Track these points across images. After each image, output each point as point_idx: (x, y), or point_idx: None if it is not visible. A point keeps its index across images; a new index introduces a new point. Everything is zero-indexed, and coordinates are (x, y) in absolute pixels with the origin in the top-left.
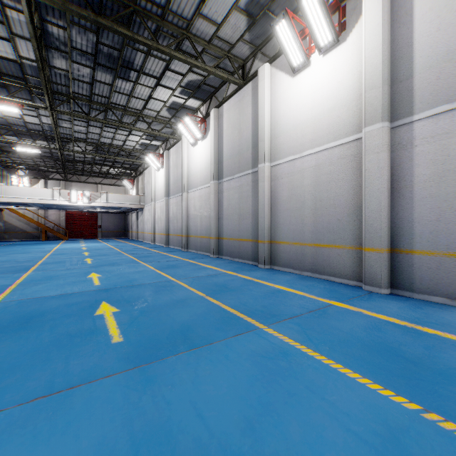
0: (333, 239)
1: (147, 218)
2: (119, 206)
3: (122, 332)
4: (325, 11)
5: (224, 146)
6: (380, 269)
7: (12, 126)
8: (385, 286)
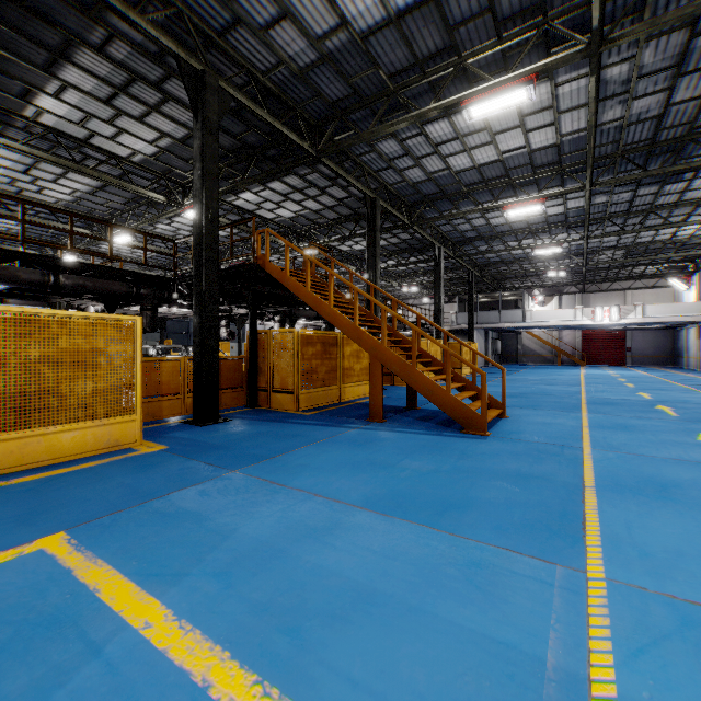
0: None
1: None
2: (662, 320)
3: (676, 414)
4: None
5: None
6: None
7: (541, 255)
8: None
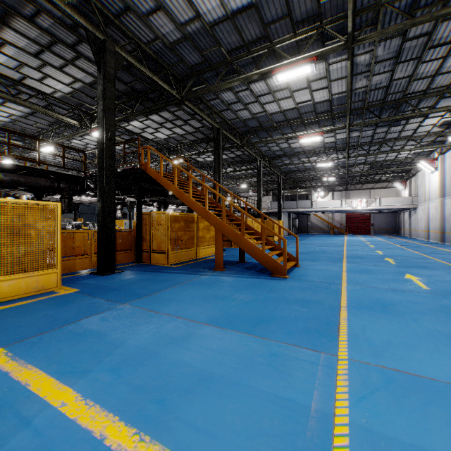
0: None
1: (419, 217)
2: (390, 207)
3: (396, 263)
4: None
5: None
6: None
7: (322, 167)
8: None
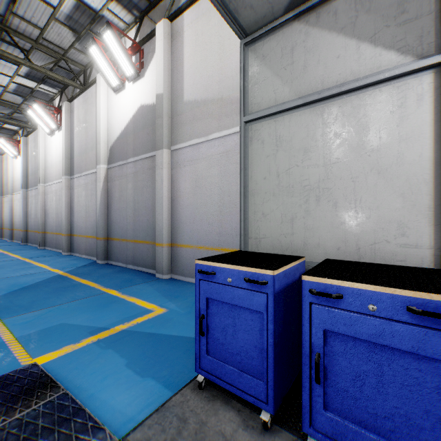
0: (60, 230)
1: None
2: None
3: None
4: (46, 114)
5: (29, 165)
6: (65, 244)
7: None
8: (67, 251)
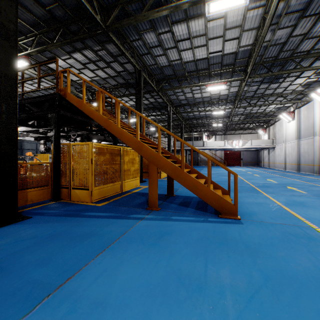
0: None
1: (278, 153)
2: (258, 147)
3: (304, 192)
4: None
5: None
6: None
7: (212, 116)
8: None
